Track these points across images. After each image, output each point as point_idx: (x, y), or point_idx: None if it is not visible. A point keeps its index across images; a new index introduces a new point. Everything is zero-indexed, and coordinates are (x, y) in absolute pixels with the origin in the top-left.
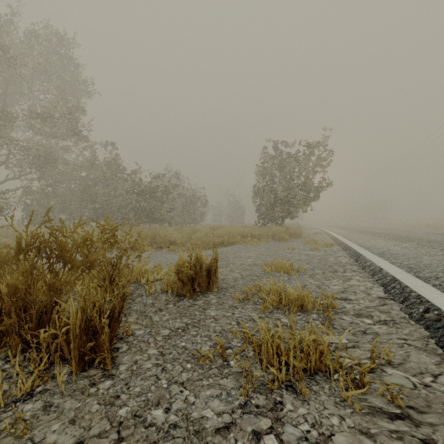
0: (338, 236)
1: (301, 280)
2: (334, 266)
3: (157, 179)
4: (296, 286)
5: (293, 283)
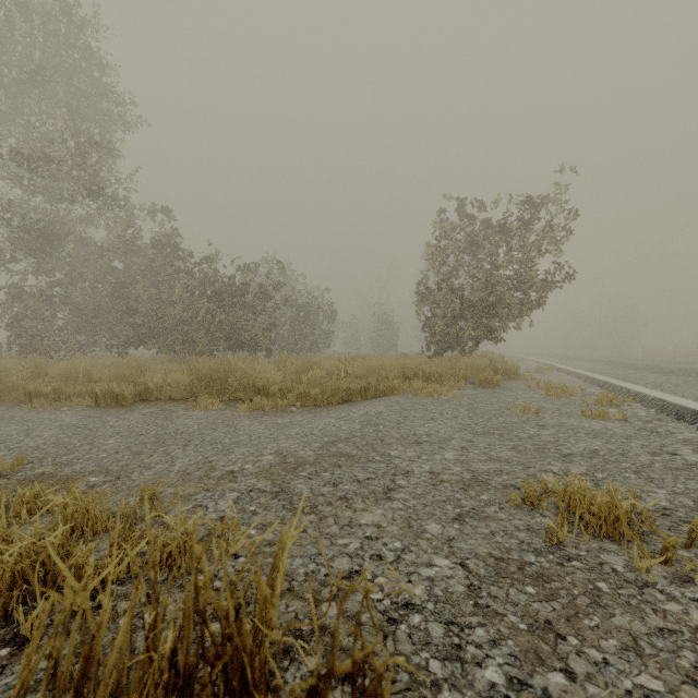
0: (601, 376)
1: None
2: None
3: (244, 271)
4: None
5: None
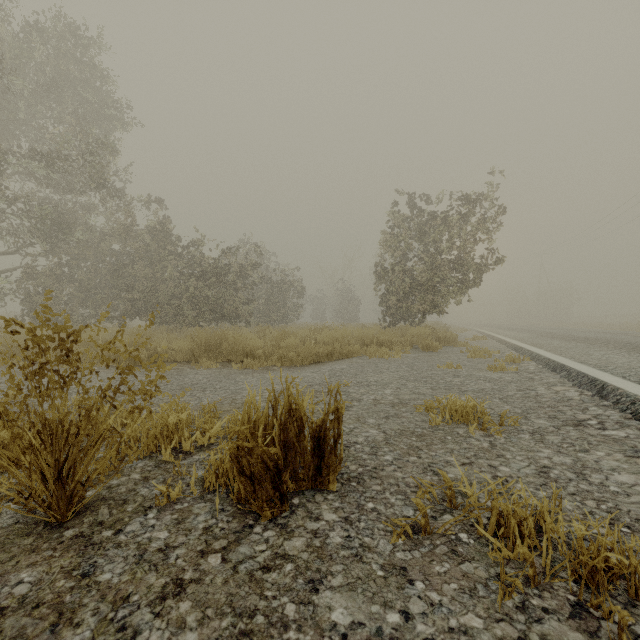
0: (520, 343)
1: (523, 451)
2: (561, 407)
3: (227, 254)
4: (526, 474)
5: (510, 461)
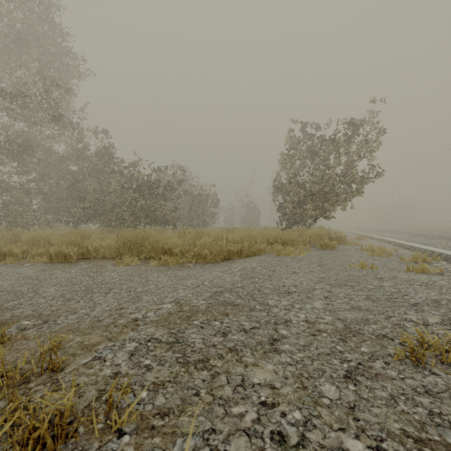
0: (406, 242)
1: None
2: None
3: (157, 171)
4: None
5: None
